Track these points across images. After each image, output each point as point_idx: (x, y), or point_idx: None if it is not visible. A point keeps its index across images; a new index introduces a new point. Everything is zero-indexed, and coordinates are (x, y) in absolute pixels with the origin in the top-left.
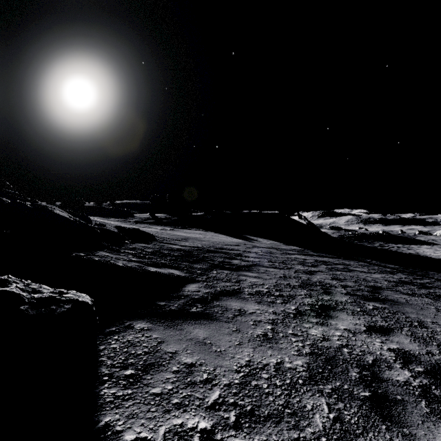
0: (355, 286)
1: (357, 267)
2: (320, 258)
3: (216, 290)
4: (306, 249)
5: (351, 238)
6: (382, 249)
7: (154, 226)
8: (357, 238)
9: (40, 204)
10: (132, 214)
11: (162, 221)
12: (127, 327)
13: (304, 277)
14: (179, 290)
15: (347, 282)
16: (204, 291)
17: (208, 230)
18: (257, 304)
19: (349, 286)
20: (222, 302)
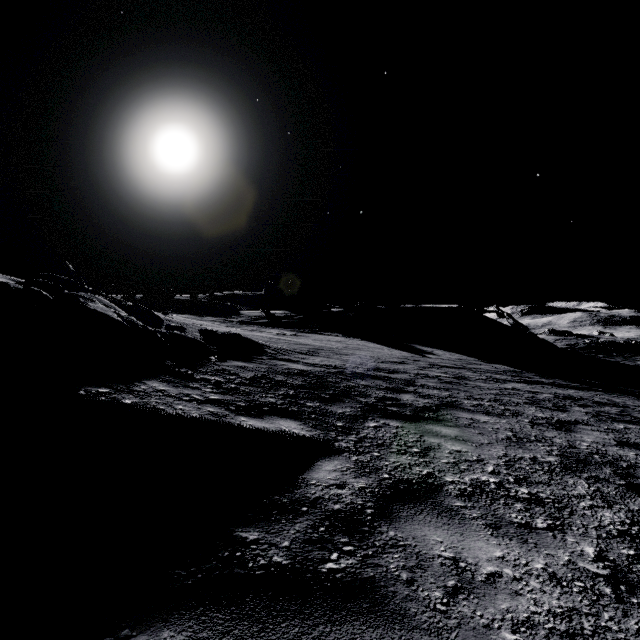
0: None
1: None
2: (561, 390)
3: (380, 480)
4: (525, 371)
5: (590, 350)
6: None
7: (267, 329)
8: (600, 349)
9: (73, 293)
10: (238, 311)
11: (281, 321)
12: None
13: (557, 438)
14: (297, 481)
15: None
16: (355, 486)
17: (350, 335)
18: (492, 537)
19: None
20: (401, 526)
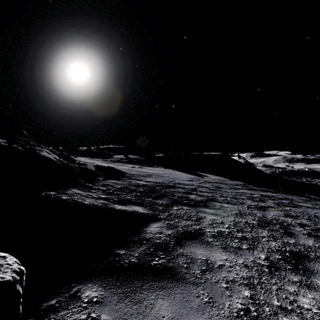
0: (311, 224)
1: (301, 202)
2: (264, 193)
3: (177, 231)
4: (249, 184)
5: (281, 174)
6: (311, 183)
7: (126, 164)
8: (286, 174)
9: (32, 147)
10: (111, 155)
11: (133, 160)
12: (72, 298)
13: (258, 213)
14: (141, 231)
15: (302, 220)
16: (167, 233)
17: (167, 167)
18: (223, 252)
19: (305, 224)
20: (185, 248)
